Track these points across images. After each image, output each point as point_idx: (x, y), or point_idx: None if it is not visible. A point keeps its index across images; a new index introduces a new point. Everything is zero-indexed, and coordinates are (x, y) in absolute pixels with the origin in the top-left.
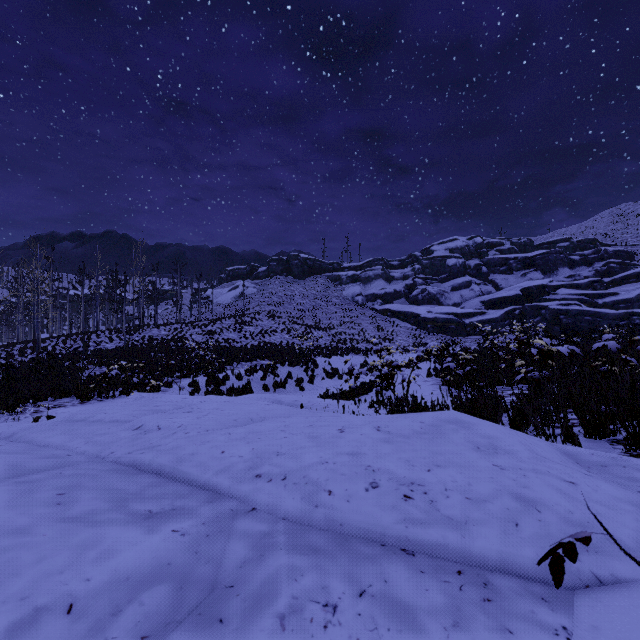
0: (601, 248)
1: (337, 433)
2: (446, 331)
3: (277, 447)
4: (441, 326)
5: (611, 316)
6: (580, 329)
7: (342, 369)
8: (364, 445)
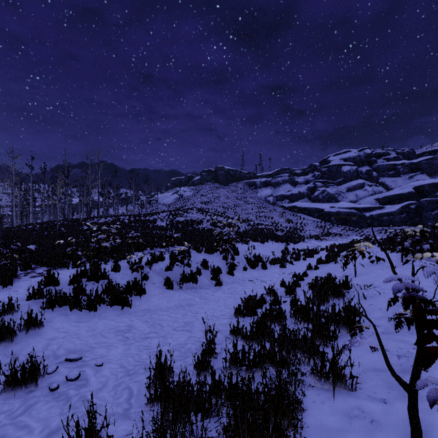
0: None
1: None
2: (348, 223)
3: None
4: (343, 219)
5: None
6: None
7: (265, 256)
8: None
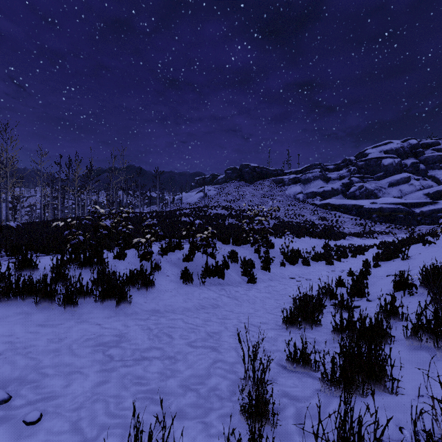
0: None
1: None
2: (393, 220)
3: None
4: (387, 216)
5: None
6: None
7: (306, 251)
8: None
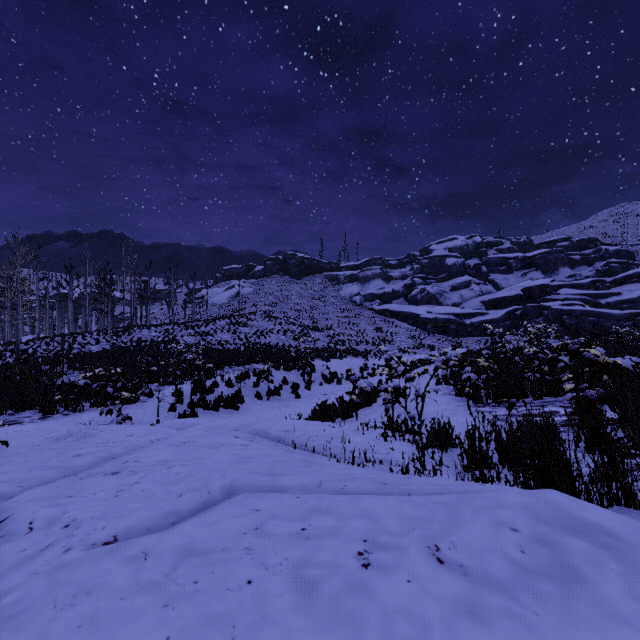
0: (602, 247)
1: (356, 571)
2: (446, 332)
3: (223, 635)
4: (441, 327)
5: (615, 316)
6: (584, 330)
7: (341, 373)
8: (426, 637)
